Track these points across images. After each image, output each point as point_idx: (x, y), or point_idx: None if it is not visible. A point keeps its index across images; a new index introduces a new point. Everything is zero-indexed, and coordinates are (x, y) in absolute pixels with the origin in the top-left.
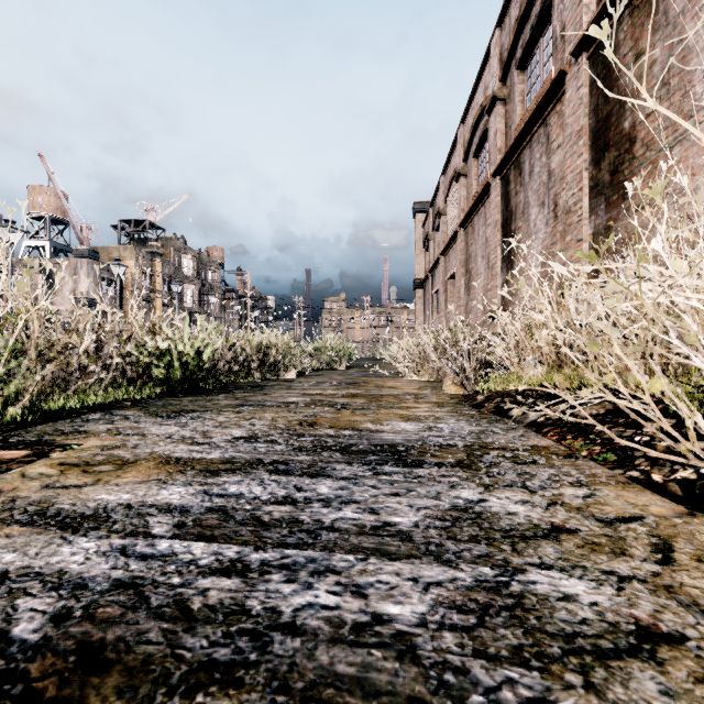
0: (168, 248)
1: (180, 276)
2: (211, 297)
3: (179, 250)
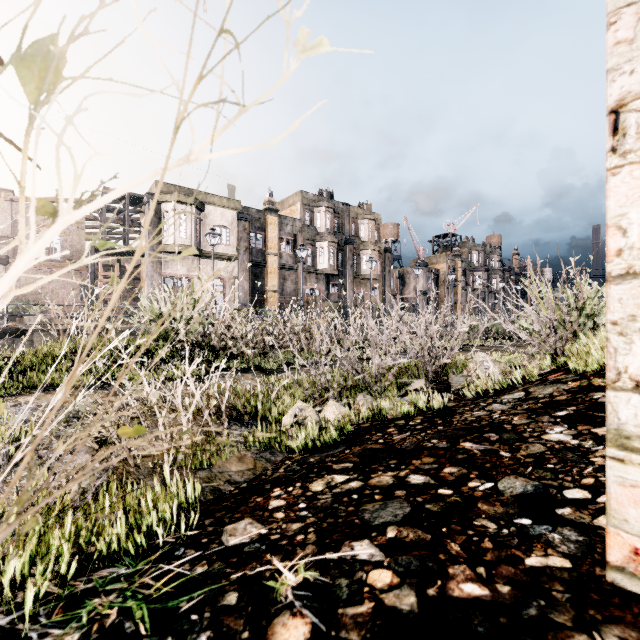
0: (463, 248)
1: (472, 267)
2: (499, 282)
3: (471, 248)
